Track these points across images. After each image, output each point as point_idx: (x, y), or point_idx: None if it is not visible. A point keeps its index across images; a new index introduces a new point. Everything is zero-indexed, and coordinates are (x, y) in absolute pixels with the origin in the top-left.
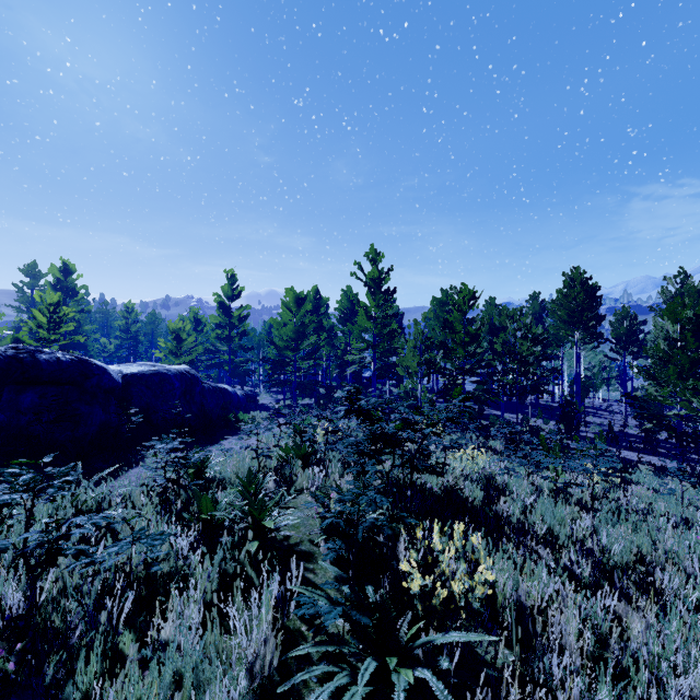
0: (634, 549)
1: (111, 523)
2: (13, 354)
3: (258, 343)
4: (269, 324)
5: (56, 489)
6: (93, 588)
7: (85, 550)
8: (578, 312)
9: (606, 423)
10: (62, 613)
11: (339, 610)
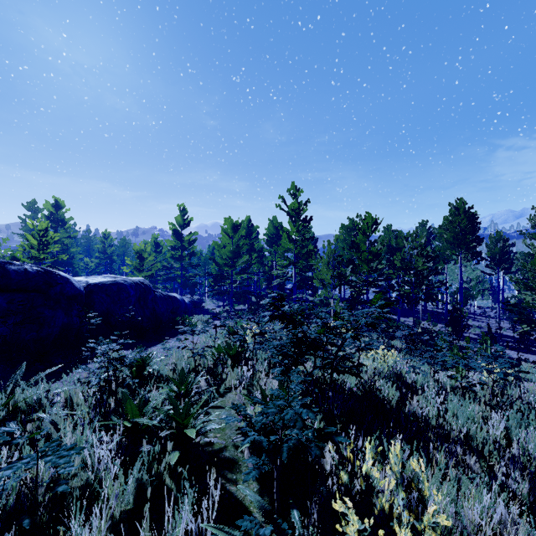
0: None
1: (13, 438)
2: None
3: (204, 262)
4: (213, 247)
5: None
6: None
7: None
8: (461, 235)
9: (483, 326)
10: None
11: None
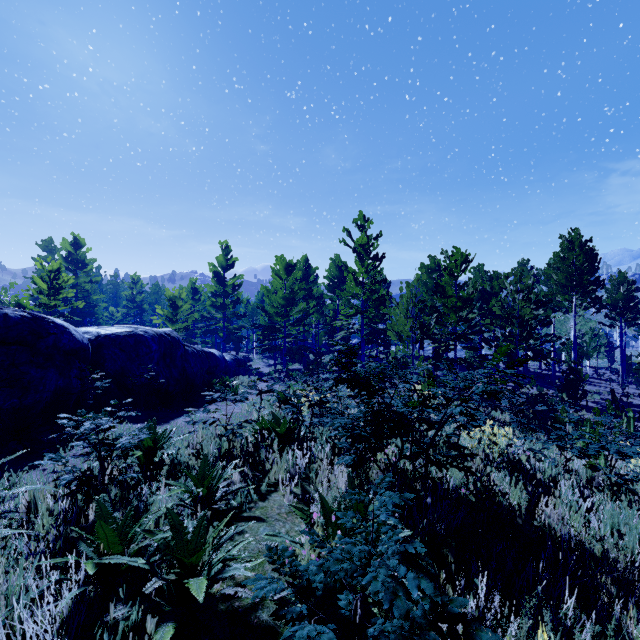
0: None
1: None
2: None
3: (252, 312)
4: (262, 293)
5: None
6: None
7: None
8: (577, 275)
9: (603, 392)
10: None
11: None
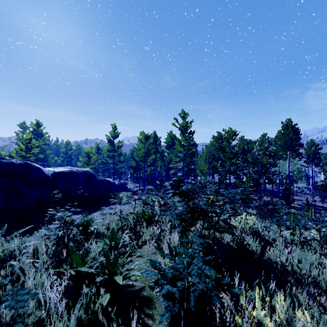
0: None
1: None
2: None
3: (127, 159)
4: (132, 150)
5: None
6: None
7: None
8: (290, 142)
9: (303, 199)
10: None
11: None
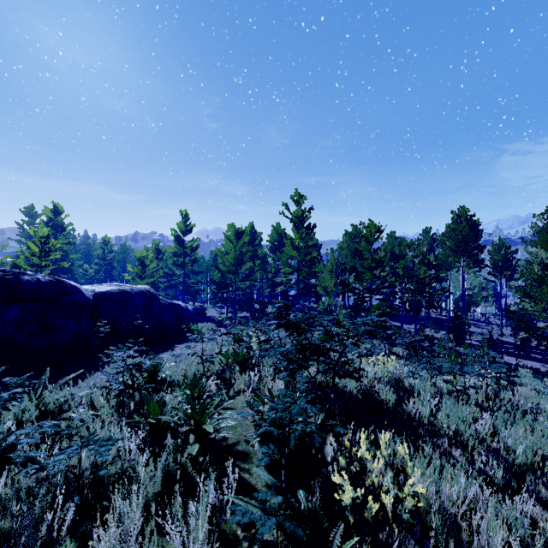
0: (539, 451)
1: (61, 430)
2: (1, 276)
3: (206, 268)
4: (215, 253)
5: (1, 402)
6: (38, 496)
7: (34, 457)
8: (463, 242)
9: (486, 333)
10: (10, 519)
11: (273, 523)
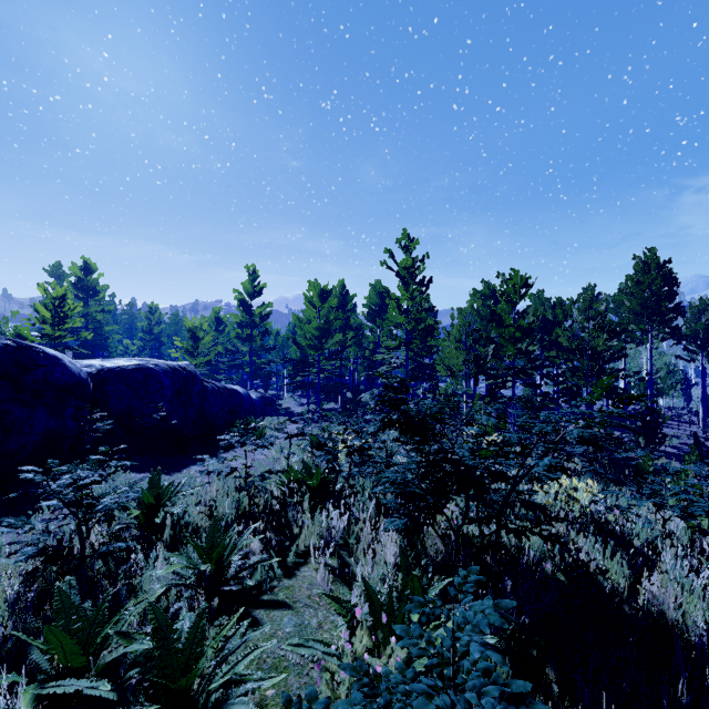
0: None
1: None
2: None
3: (282, 344)
4: (294, 324)
5: None
6: None
7: None
8: (654, 301)
9: (682, 435)
10: None
11: None
